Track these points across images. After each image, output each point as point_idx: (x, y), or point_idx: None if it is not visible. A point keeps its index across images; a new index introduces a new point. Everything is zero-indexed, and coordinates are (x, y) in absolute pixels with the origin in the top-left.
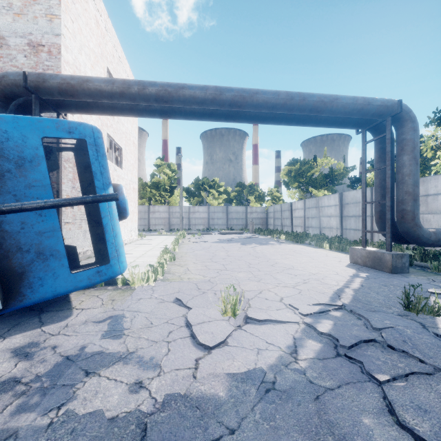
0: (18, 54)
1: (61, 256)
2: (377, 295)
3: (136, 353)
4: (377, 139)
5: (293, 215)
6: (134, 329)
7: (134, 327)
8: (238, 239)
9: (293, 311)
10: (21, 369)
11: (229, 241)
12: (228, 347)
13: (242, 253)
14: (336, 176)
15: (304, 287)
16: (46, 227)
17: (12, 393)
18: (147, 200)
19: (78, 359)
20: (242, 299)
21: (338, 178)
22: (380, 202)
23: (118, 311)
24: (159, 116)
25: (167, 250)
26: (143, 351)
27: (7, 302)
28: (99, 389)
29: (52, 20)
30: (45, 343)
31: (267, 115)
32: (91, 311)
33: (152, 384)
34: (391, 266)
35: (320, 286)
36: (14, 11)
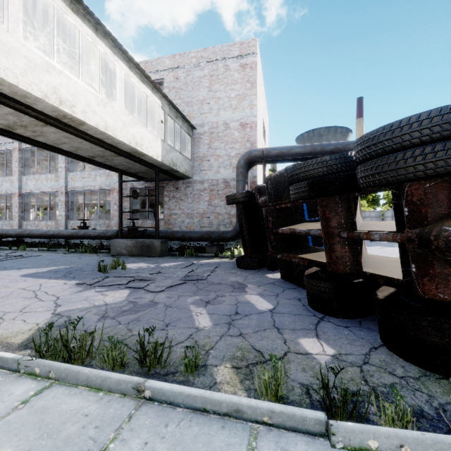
0: (234, 132)
1: (309, 241)
2: None
3: None
4: None
5: None
6: None
7: None
8: None
9: None
10: None
11: None
12: None
13: (376, 251)
14: None
15: None
16: None
17: None
18: None
19: None
20: None
21: None
22: None
23: None
24: None
25: None
26: None
27: None
28: None
29: (252, 108)
30: None
31: None
32: None
33: None
34: None
35: None
36: (232, 108)
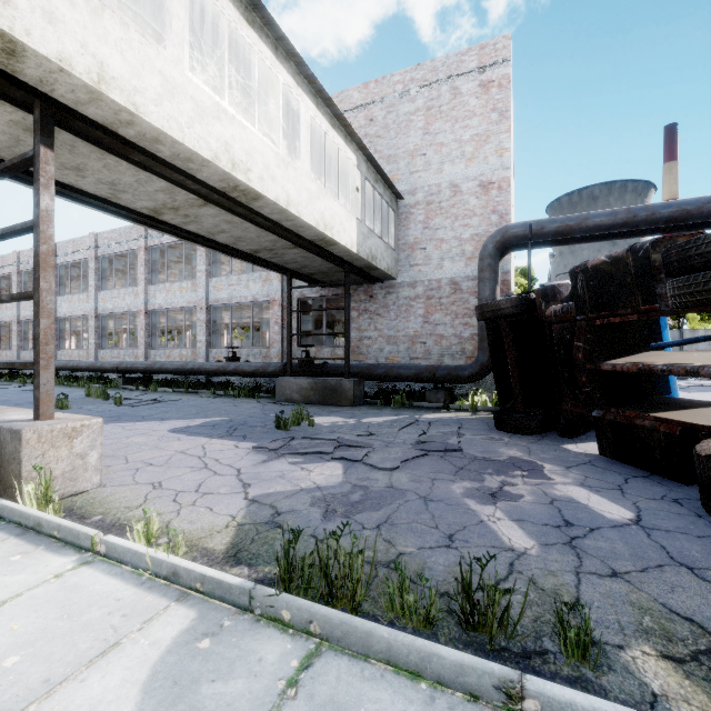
0: (469, 198)
1: None
2: None
3: None
4: None
5: None
6: None
7: None
8: (696, 387)
9: None
10: None
11: (682, 389)
12: None
13: None
14: None
15: None
16: None
17: None
18: None
19: None
20: None
21: None
22: None
23: None
24: (650, 235)
25: None
26: None
27: None
28: None
29: (502, 155)
30: None
31: None
32: None
33: None
34: None
35: None
36: (466, 158)
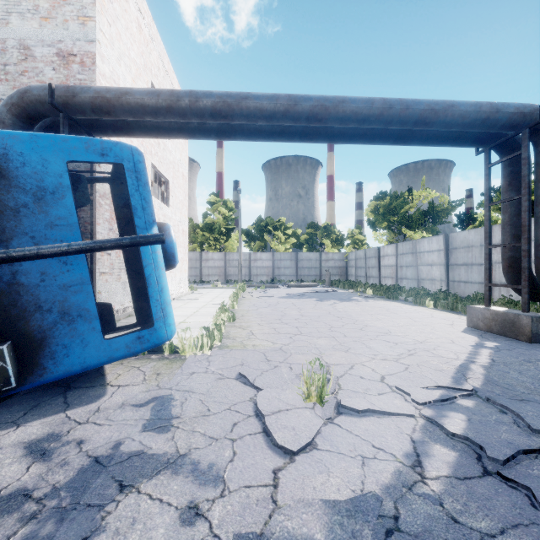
0: (45, 67)
1: (92, 317)
2: (520, 376)
3: (188, 456)
4: (506, 160)
5: (382, 263)
6: (185, 418)
7: (185, 415)
8: (312, 293)
9: (402, 397)
10: (33, 476)
11: (300, 296)
12: (318, 452)
13: (320, 312)
14: (439, 213)
15: (411, 361)
16: (72, 279)
17: (17, 516)
18: (199, 245)
19: (111, 462)
20: (331, 379)
21: (441, 216)
22: (512, 245)
23: (164, 391)
24: (215, 137)
25: (225, 307)
26: (199, 454)
27: (24, 377)
28: (138, 516)
29: (85, 23)
30: (68, 435)
31: (355, 131)
32: (130, 389)
33: (213, 511)
34: (529, 333)
35: (434, 361)
36: (40, 14)
